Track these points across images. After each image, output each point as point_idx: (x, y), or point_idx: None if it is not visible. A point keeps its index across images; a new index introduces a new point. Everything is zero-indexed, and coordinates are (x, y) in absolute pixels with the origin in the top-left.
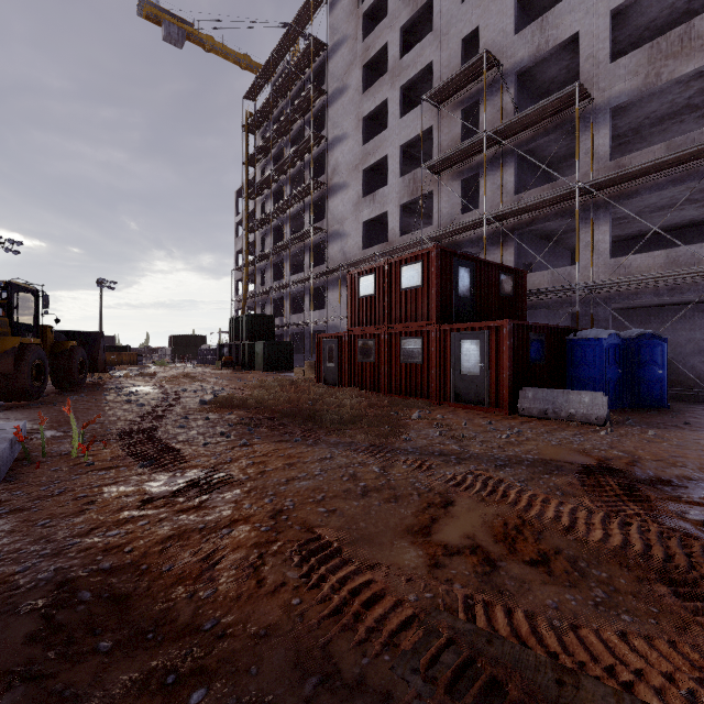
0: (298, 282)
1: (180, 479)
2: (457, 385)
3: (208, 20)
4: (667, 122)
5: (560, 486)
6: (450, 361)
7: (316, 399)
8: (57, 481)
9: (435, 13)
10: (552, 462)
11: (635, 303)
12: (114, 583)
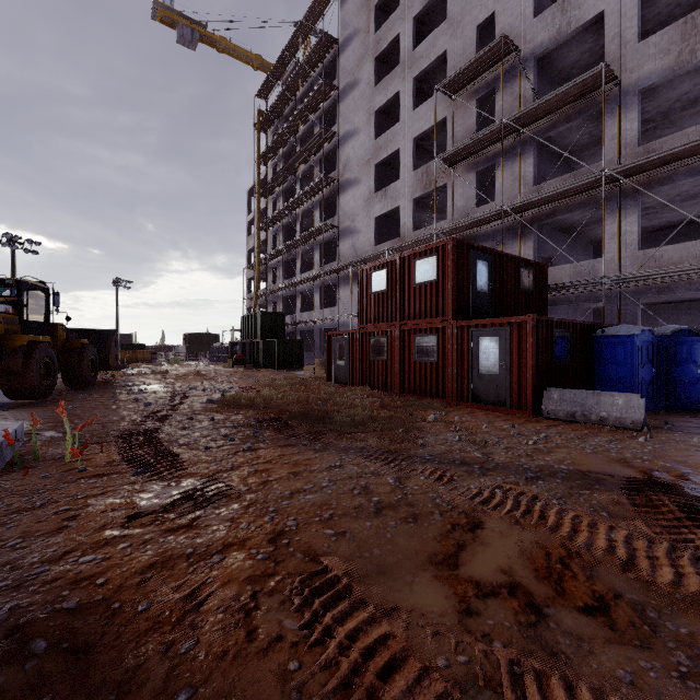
0: (309, 279)
1: (175, 489)
2: (474, 385)
3: (220, 21)
4: (699, 104)
5: (605, 505)
6: (467, 359)
7: (326, 399)
8: (43, 490)
9: (448, 1)
10: (591, 474)
11: (663, 297)
12: (78, 628)
